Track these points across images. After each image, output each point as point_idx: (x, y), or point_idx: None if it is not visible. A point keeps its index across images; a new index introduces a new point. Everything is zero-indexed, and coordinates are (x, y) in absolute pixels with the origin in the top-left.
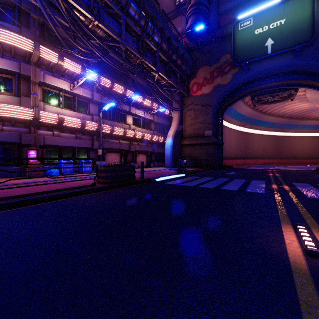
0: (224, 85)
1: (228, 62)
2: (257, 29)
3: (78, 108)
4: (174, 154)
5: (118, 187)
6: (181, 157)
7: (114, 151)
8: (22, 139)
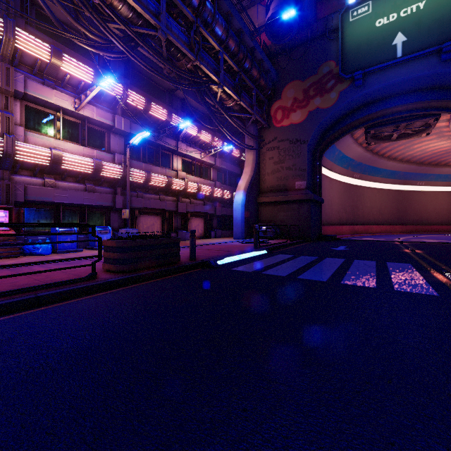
0: (325, 110)
1: (332, 73)
2: (380, 18)
3: (89, 142)
4: (247, 218)
5: (143, 280)
6: (258, 222)
7: (152, 213)
8: None
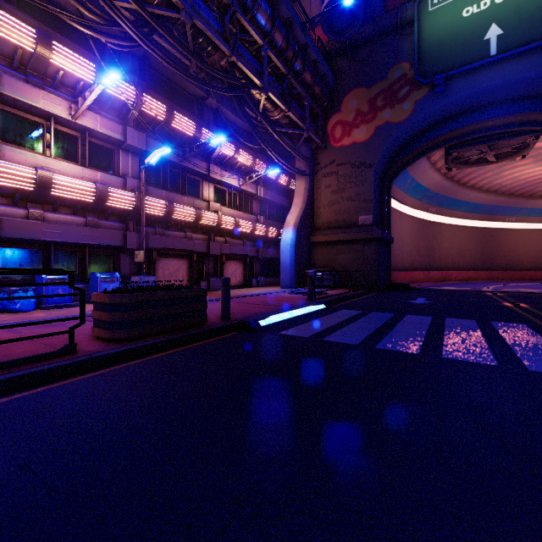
0: (396, 125)
1: (406, 77)
2: (468, 6)
3: (92, 162)
4: (298, 262)
5: (150, 352)
6: (311, 266)
7: (175, 255)
8: None
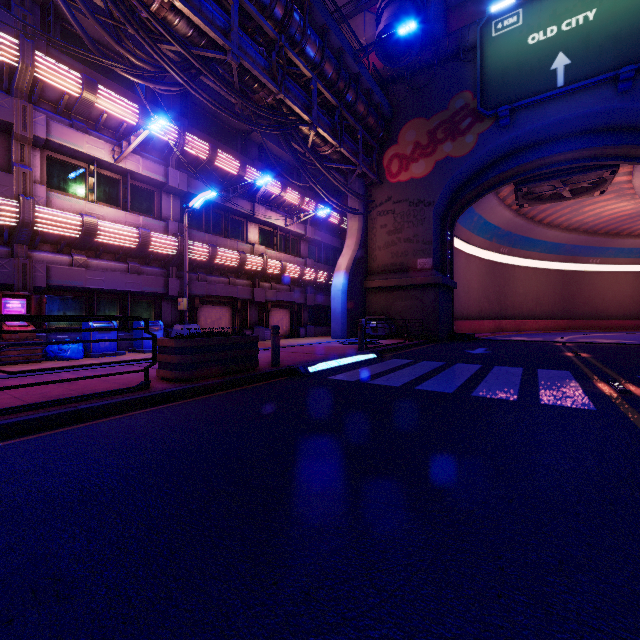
0: (458, 160)
1: (468, 108)
2: (534, 33)
3: (133, 205)
4: (351, 309)
5: (211, 391)
6: (366, 315)
7: (218, 302)
8: None
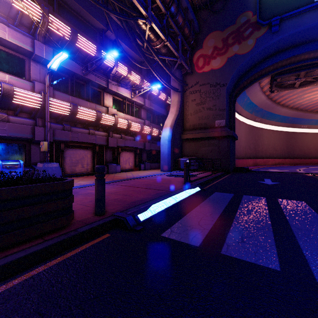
0: (242, 56)
1: (249, 22)
2: None
3: (3, 67)
4: (173, 152)
5: None
6: (182, 156)
7: (81, 147)
8: None
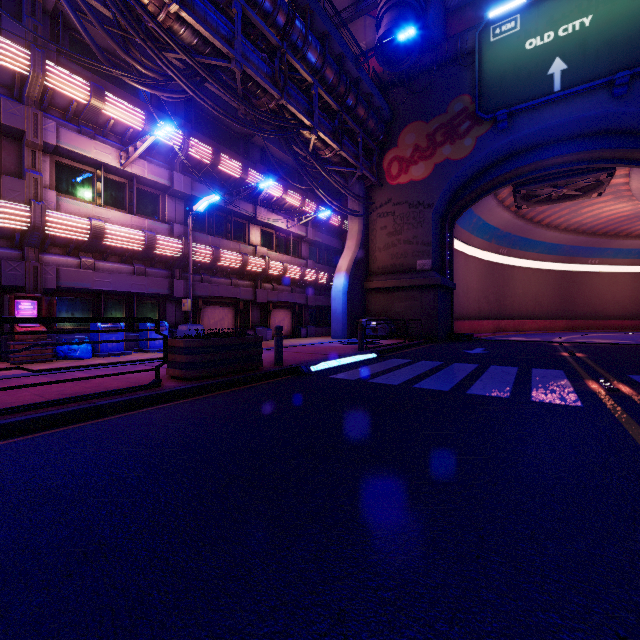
0: (457, 163)
1: (466, 111)
2: (531, 38)
3: (138, 208)
4: (351, 310)
5: (218, 389)
6: (366, 315)
7: (221, 303)
8: (2, 275)
